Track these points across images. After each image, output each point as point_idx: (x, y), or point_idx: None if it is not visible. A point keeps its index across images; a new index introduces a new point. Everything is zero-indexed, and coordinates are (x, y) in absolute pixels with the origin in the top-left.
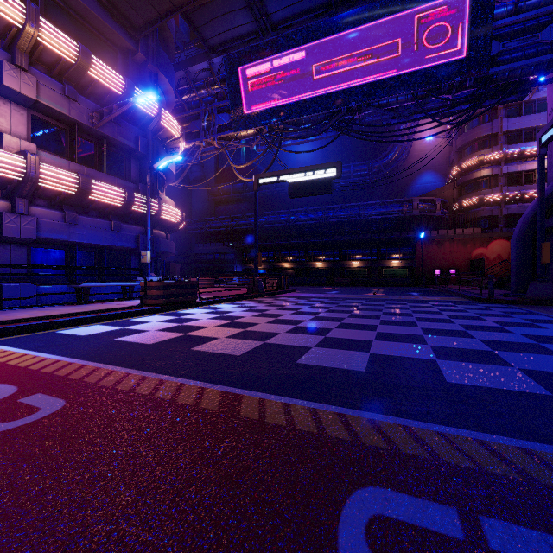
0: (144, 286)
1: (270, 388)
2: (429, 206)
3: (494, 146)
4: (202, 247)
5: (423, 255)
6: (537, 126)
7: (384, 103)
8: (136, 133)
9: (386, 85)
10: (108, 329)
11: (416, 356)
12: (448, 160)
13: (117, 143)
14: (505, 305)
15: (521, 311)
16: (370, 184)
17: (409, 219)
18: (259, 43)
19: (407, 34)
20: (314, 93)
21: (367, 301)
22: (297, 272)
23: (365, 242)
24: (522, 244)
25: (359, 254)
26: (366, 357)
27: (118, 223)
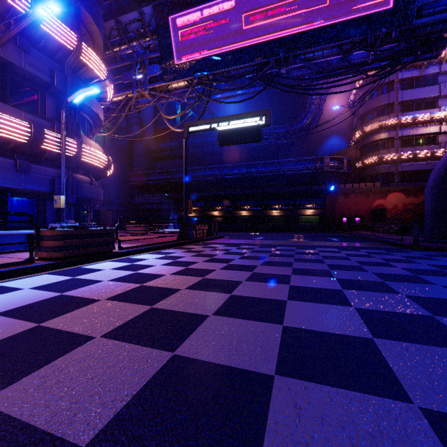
0: (36, 235)
1: None
2: (338, 164)
3: (391, 113)
4: (142, 197)
5: (333, 205)
6: (426, 97)
7: (310, 56)
8: (52, 66)
9: (314, 35)
10: None
11: None
12: (350, 126)
13: (26, 73)
14: (438, 252)
15: None
16: (285, 146)
17: (321, 174)
18: None
19: None
20: (244, 44)
21: (298, 249)
22: (225, 220)
23: (284, 194)
24: (437, 192)
25: (278, 204)
26: (434, 441)
27: (26, 163)
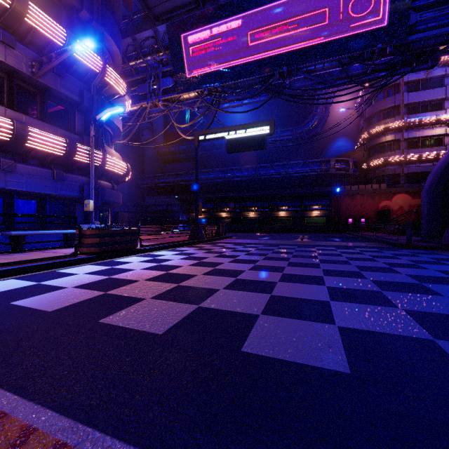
0: (79, 234)
1: (196, 443)
2: (344, 166)
3: (397, 116)
4: (152, 199)
5: (339, 206)
6: (432, 100)
7: (311, 68)
8: (81, 87)
9: (315, 51)
10: (18, 286)
11: (402, 332)
12: (357, 128)
13: (61, 94)
14: (426, 251)
15: (448, 257)
16: (293, 148)
17: (327, 176)
18: (199, 12)
19: (334, 4)
20: (250, 59)
21: (299, 247)
22: (233, 221)
23: (291, 195)
24: (433, 195)
25: (285, 205)
26: (337, 335)
27: (61, 172)
